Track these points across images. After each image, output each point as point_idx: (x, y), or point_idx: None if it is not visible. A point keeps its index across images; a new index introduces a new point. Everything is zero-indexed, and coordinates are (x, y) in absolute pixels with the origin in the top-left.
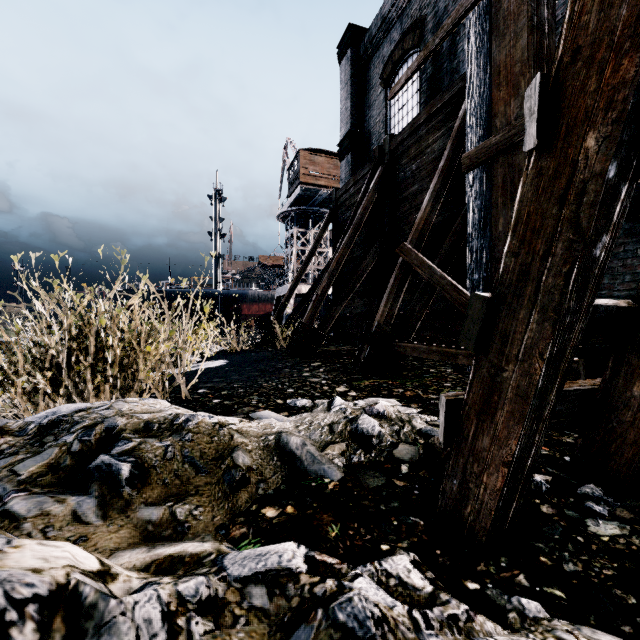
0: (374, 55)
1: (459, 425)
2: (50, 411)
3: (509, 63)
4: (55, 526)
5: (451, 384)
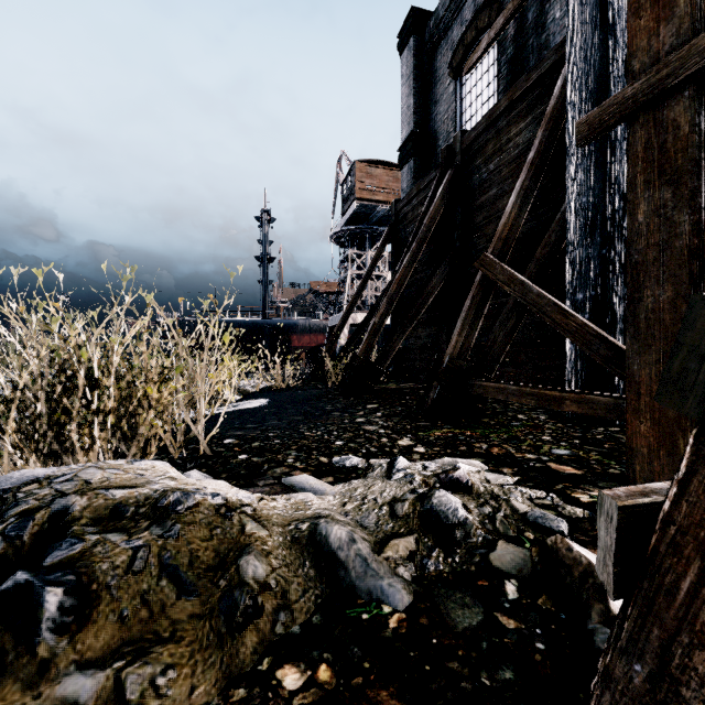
0: (441, 41)
1: (649, 560)
2: None
3: None
4: None
5: (551, 437)
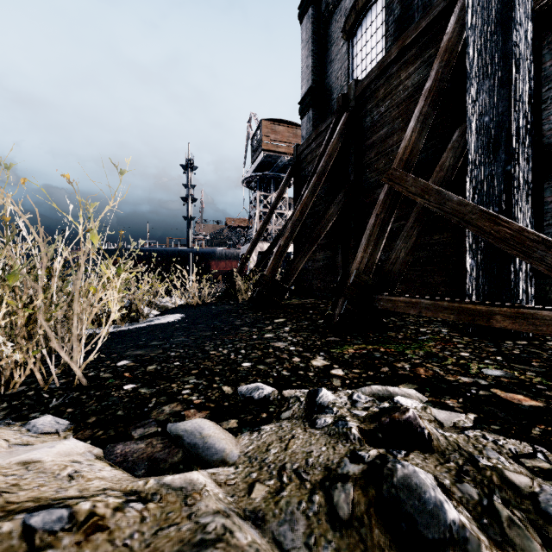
0: (335, 10)
1: None
2: None
3: None
4: None
5: (470, 354)
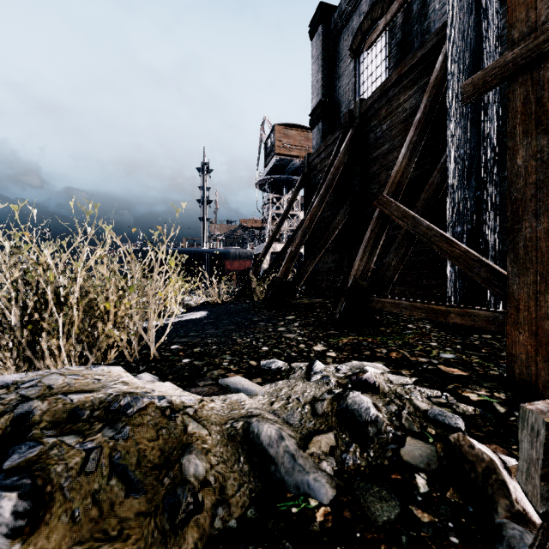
0: (343, 29)
1: None
2: None
3: None
4: None
5: (438, 343)
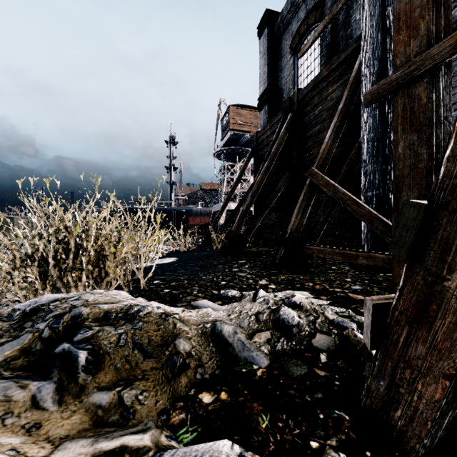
0: (285, 31)
1: (387, 329)
2: (33, 300)
3: (409, 9)
4: (14, 412)
5: (351, 279)
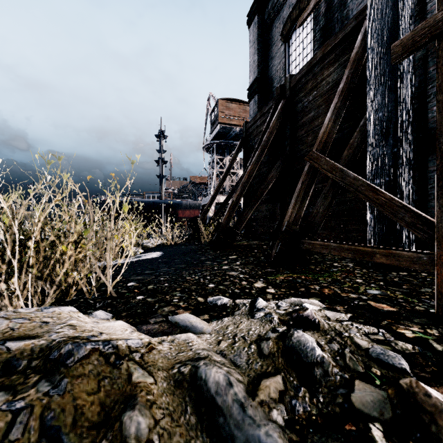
0: (276, 18)
1: None
2: None
3: None
4: None
5: (363, 280)
